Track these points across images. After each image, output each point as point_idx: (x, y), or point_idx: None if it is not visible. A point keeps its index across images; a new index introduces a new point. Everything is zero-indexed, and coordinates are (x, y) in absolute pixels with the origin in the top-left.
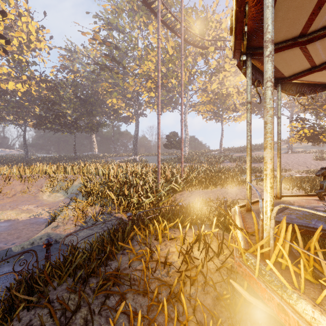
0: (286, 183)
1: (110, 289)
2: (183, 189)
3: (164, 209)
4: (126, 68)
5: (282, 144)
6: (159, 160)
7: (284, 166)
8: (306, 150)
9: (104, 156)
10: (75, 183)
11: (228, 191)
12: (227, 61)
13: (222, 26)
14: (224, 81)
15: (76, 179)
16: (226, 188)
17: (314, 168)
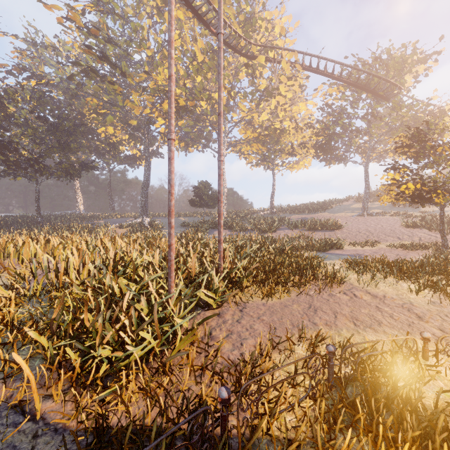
0: (408, 278)
1: None
2: (223, 301)
3: (178, 381)
4: (127, 75)
5: (352, 203)
6: (171, 242)
7: (367, 237)
8: (385, 211)
9: (93, 217)
10: None
11: (316, 304)
12: (283, 80)
13: (275, 30)
14: (277, 110)
15: None
16: (309, 295)
17: (408, 240)
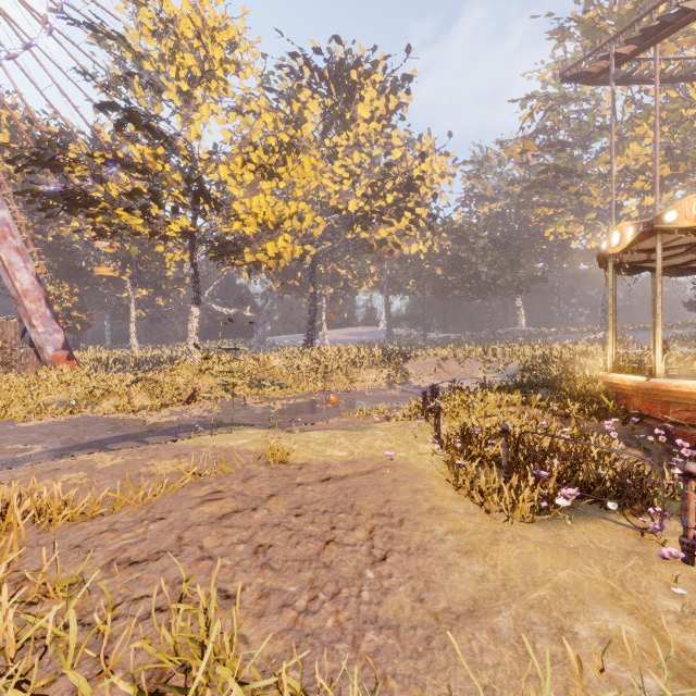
0: None
1: (554, 384)
2: None
3: None
4: (583, 177)
5: None
6: None
7: None
8: None
9: (538, 334)
10: (510, 366)
11: None
12: None
13: None
14: None
15: (511, 361)
16: None
17: None
